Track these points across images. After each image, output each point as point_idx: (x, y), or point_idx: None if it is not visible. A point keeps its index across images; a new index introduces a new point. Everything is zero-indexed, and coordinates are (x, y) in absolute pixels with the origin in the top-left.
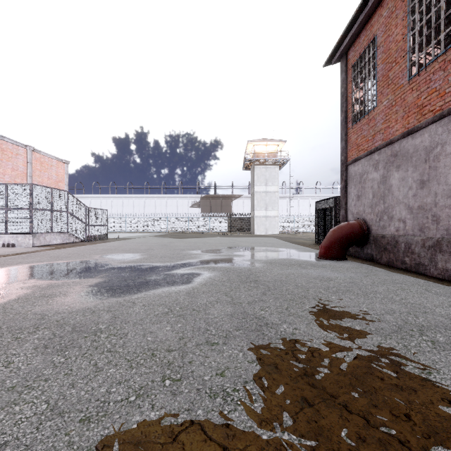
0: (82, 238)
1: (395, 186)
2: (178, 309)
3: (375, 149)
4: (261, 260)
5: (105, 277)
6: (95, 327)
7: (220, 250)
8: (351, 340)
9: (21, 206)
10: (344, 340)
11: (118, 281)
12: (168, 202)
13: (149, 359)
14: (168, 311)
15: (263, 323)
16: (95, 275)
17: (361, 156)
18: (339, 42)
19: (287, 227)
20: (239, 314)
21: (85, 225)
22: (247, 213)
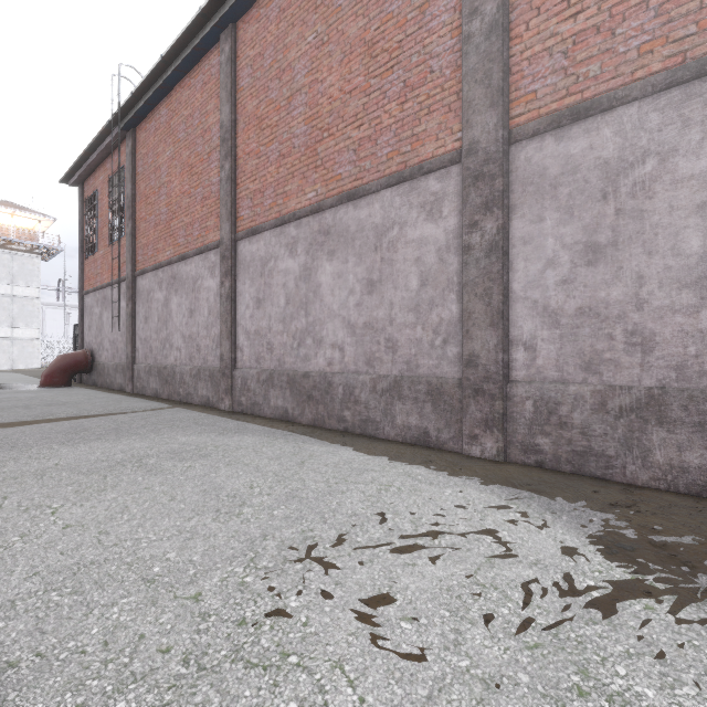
0: None
1: (105, 323)
2: None
3: (97, 289)
4: None
5: None
6: None
7: None
8: None
9: None
10: None
11: None
12: None
13: None
14: None
15: None
16: None
17: (91, 290)
18: (70, 173)
19: None
20: None
21: None
22: None
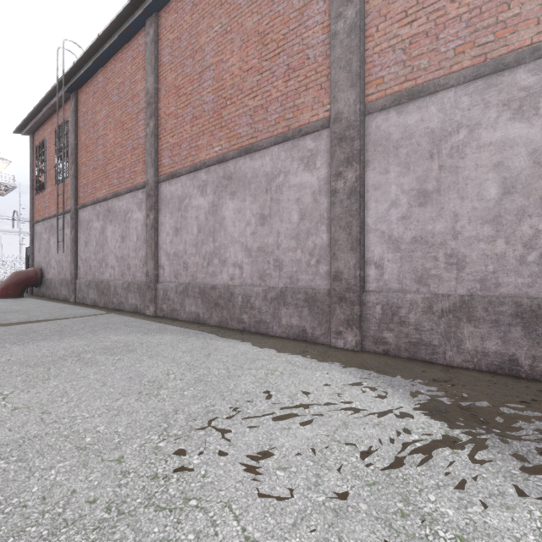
0: None
1: (52, 246)
2: None
3: (45, 219)
4: None
5: None
6: None
7: None
8: None
9: None
10: None
11: None
12: None
13: None
14: None
15: None
16: None
17: (40, 220)
18: (22, 125)
19: None
20: None
21: None
22: None
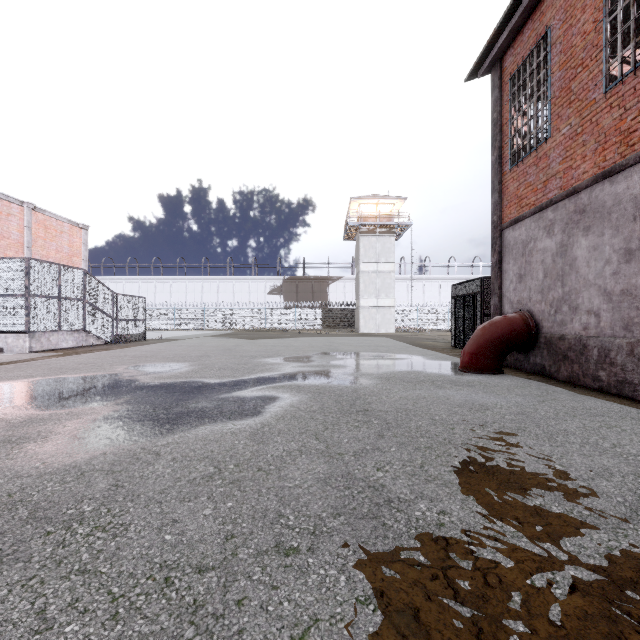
0: (107, 339)
1: (582, 259)
2: (232, 467)
3: (549, 203)
4: (373, 374)
5: (122, 405)
6: (74, 509)
7: (309, 357)
8: (552, 541)
9: (12, 292)
10: (539, 541)
11: (142, 411)
12: (237, 287)
13: (157, 594)
14: (215, 471)
15: (383, 500)
16: (108, 400)
17: (526, 214)
18: (490, 41)
19: (408, 323)
20: (340, 479)
21: (112, 319)
22: (350, 303)
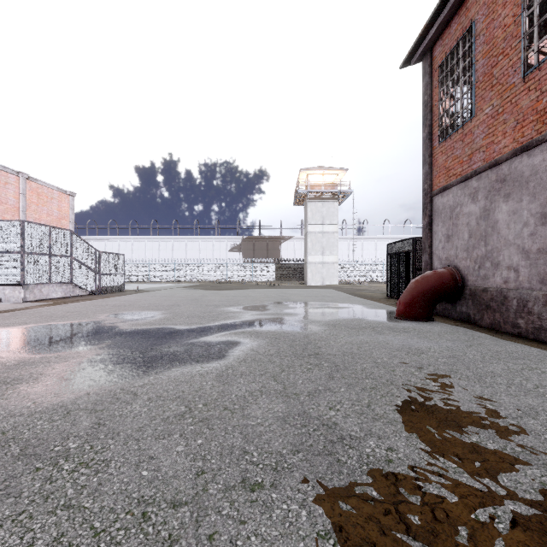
0: (91, 290)
1: (503, 222)
2: (201, 406)
3: (473, 173)
4: (321, 321)
5: (104, 349)
6: (60, 446)
7: (265, 306)
8: (491, 477)
9: (9, 250)
10: (478, 477)
11: (121, 355)
12: (202, 245)
13: (135, 529)
14: (186, 410)
15: (336, 437)
16: (92, 344)
17: (453, 183)
18: (422, 34)
19: (349, 276)
20: (297, 417)
21: (95, 273)
22: (299, 259)
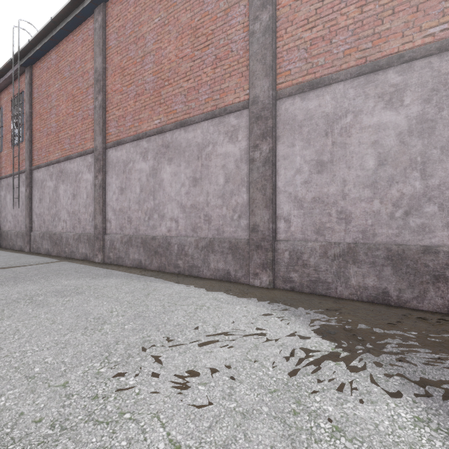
0: None
1: (9, 202)
2: None
3: (2, 178)
4: None
5: None
6: None
7: None
8: None
9: None
10: None
11: None
12: None
13: None
14: None
15: None
16: None
17: None
18: None
19: None
20: None
21: None
22: None
